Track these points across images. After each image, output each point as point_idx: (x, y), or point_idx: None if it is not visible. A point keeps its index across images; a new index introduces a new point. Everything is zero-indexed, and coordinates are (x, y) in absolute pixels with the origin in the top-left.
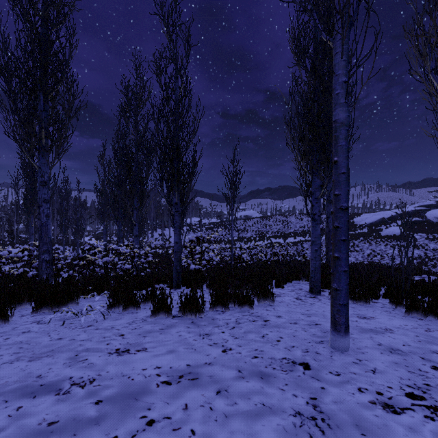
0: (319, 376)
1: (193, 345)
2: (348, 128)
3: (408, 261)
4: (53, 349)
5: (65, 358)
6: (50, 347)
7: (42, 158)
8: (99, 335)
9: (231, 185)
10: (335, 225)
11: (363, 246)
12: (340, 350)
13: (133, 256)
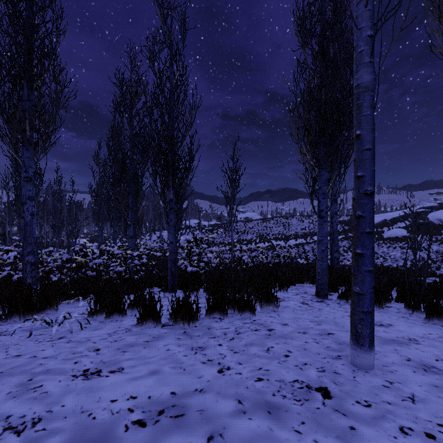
0: (345, 409)
1: (182, 363)
2: (373, 94)
3: (411, 263)
4: (2, 371)
5: (13, 385)
6: (1, 368)
7: (27, 152)
8: (69, 350)
9: (231, 183)
10: (358, 214)
11: None
12: (363, 369)
13: (125, 258)
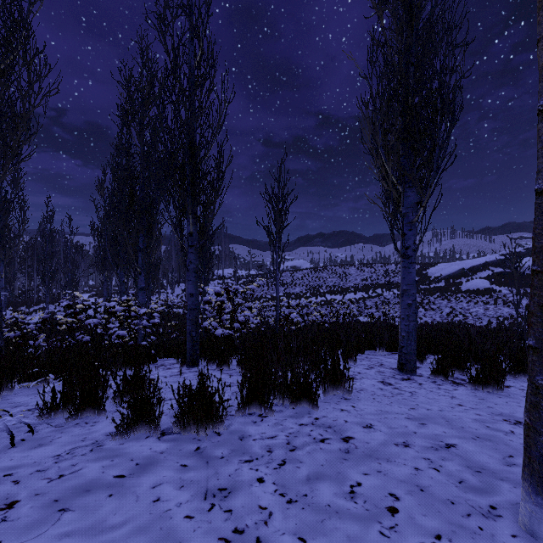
0: None
1: None
2: None
3: (497, 322)
4: None
5: None
6: None
7: None
8: None
9: (276, 215)
10: None
11: (441, 304)
12: None
13: (127, 317)
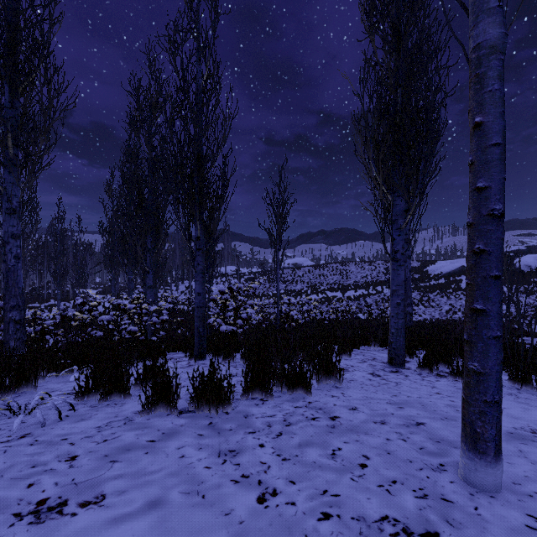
0: None
1: (202, 482)
2: (503, 57)
3: None
4: None
5: None
6: None
7: (9, 175)
8: (27, 460)
9: (277, 218)
10: (477, 248)
11: (440, 301)
12: (486, 490)
13: (139, 314)
